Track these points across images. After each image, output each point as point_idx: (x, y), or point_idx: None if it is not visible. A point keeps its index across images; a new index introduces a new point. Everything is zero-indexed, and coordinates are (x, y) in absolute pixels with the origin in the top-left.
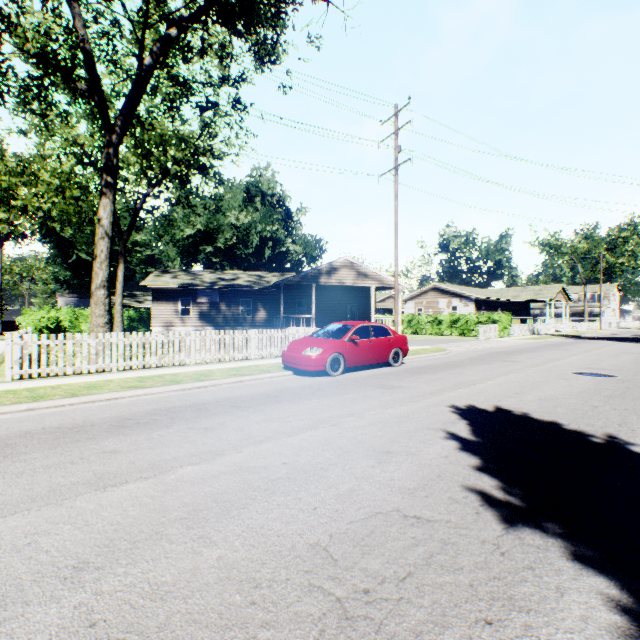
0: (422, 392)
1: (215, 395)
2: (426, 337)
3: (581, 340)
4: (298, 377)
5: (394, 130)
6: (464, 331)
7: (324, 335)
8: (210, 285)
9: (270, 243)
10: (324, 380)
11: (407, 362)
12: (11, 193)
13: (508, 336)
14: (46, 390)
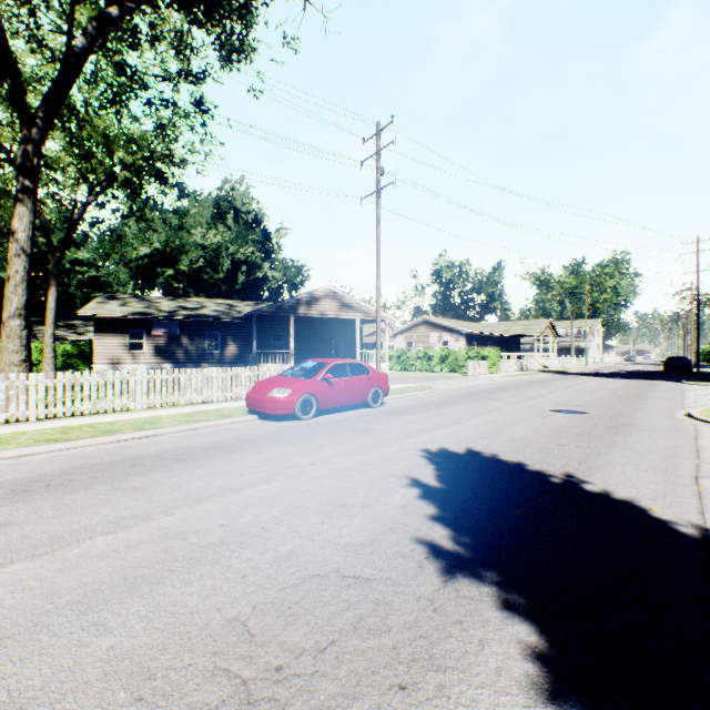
0: (396, 435)
1: (158, 447)
2: (415, 374)
3: (565, 376)
4: (264, 422)
5: (377, 150)
6: (454, 367)
7: (295, 374)
8: (168, 315)
9: (244, 267)
10: (293, 425)
11: (389, 402)
12: None
13: (498, 372)
14: None
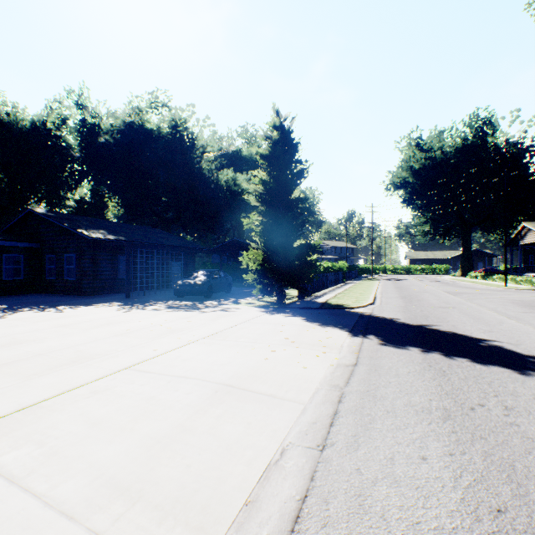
0: None
1: None
2: None
3: None
4: None
5: None
6: None
7: None
8: None
9: None
10: None
11: None
12: None
13: None
14: None
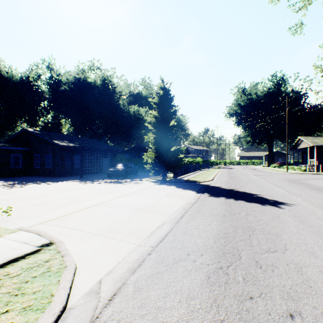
0: None
1: None
2: None
3: None
4: None
5: None
6: None
7: None
8: None
9: None
10: None
11: None
12: None
13: None
14: None
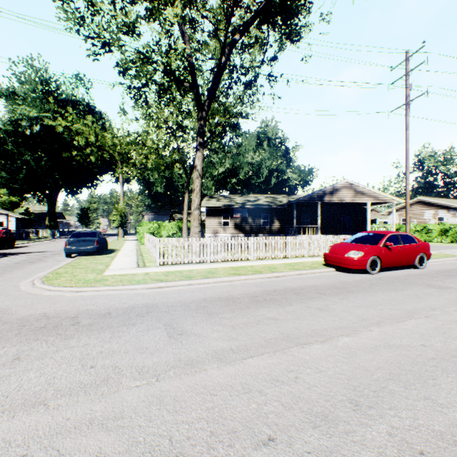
0: None
1: (294, 283)
2: None
3: None
4: (341, 273)
5: (405, 72)
6: (456, 239)
7: (358, 241)
8: (241, 205)
9: (275, 173)
10: (367, 277)
11: (426, 265)
12: (127, 156)
13: None
14: (187, 273)
